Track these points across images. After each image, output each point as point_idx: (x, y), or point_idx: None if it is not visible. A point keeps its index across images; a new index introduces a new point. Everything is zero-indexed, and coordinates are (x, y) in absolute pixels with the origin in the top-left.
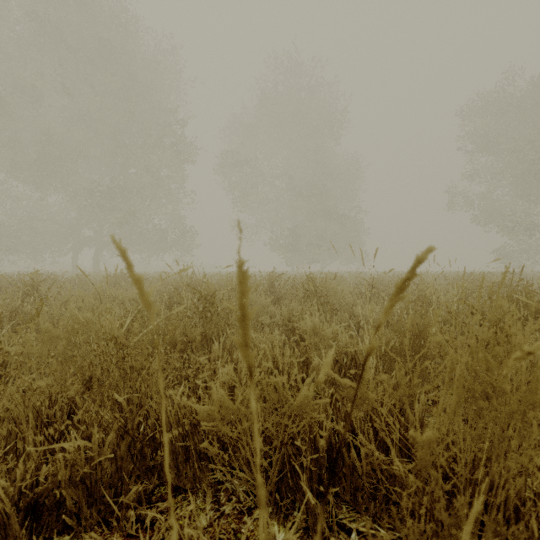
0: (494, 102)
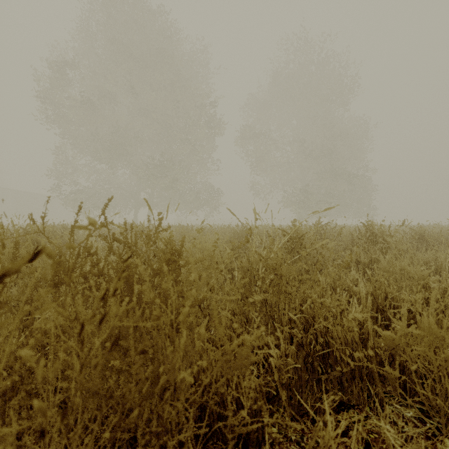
0: None
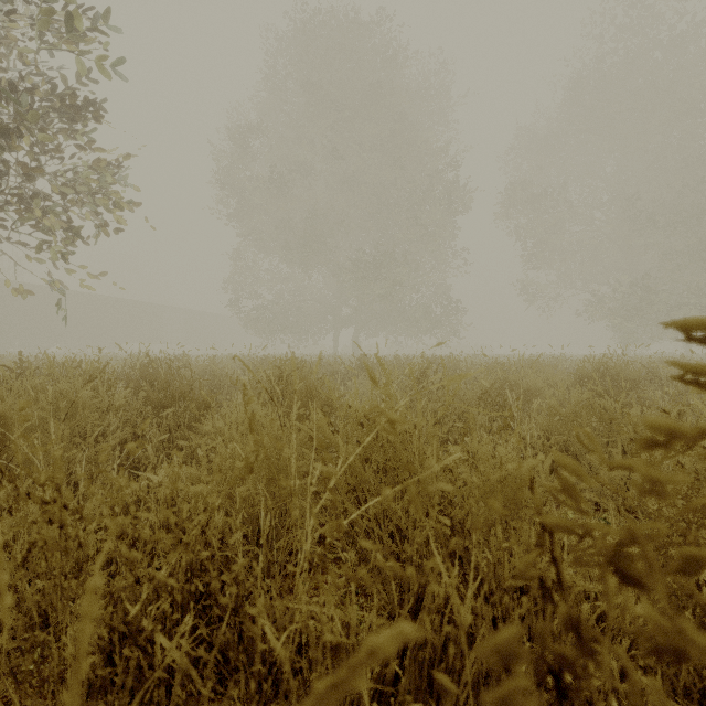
0: None
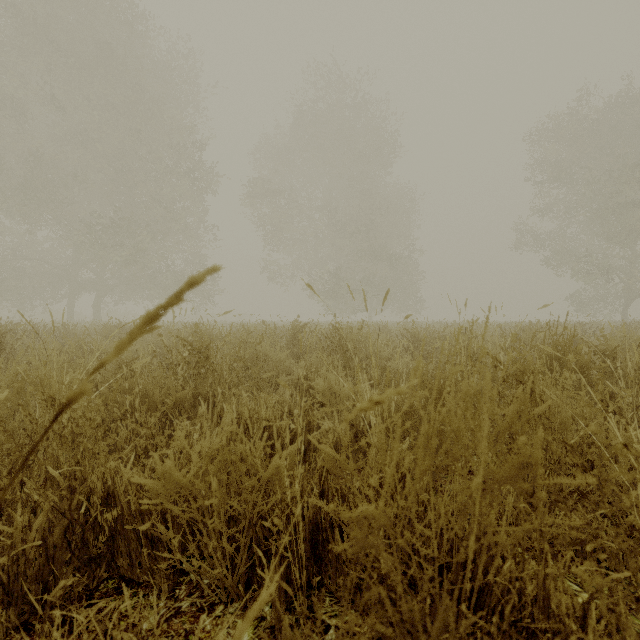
0: (566, 125)
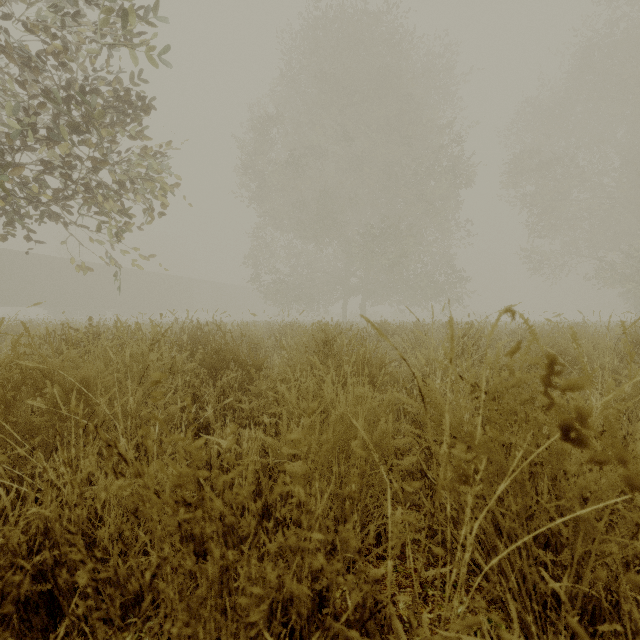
0: None
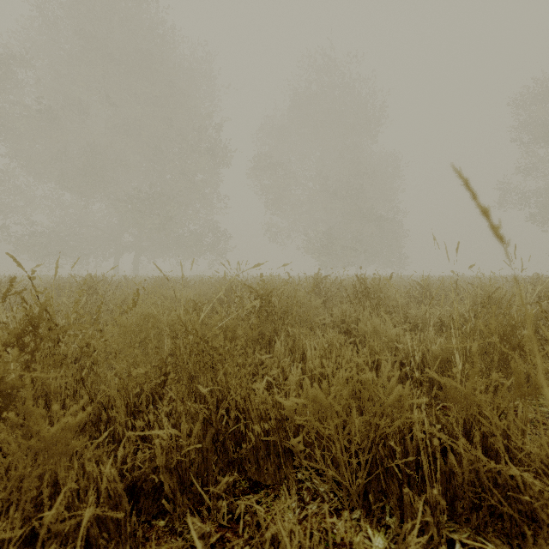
0: None
